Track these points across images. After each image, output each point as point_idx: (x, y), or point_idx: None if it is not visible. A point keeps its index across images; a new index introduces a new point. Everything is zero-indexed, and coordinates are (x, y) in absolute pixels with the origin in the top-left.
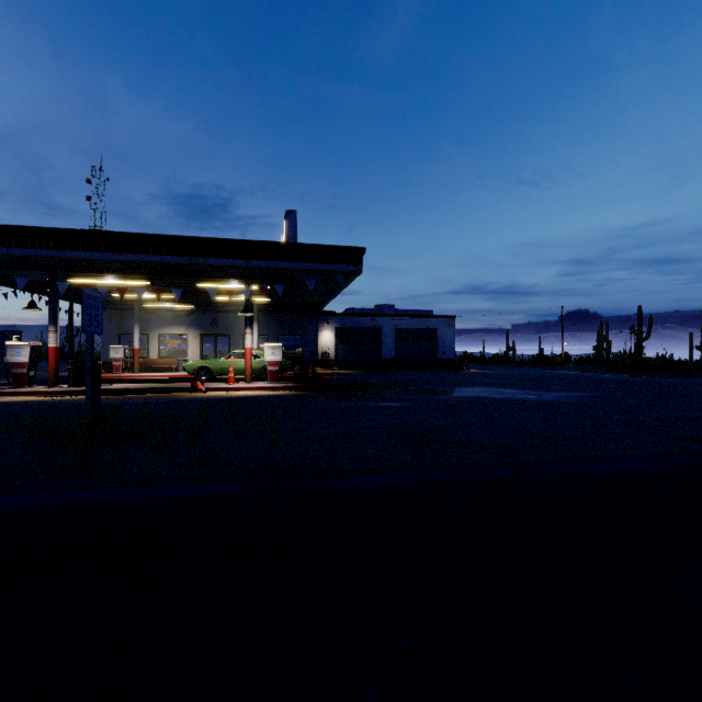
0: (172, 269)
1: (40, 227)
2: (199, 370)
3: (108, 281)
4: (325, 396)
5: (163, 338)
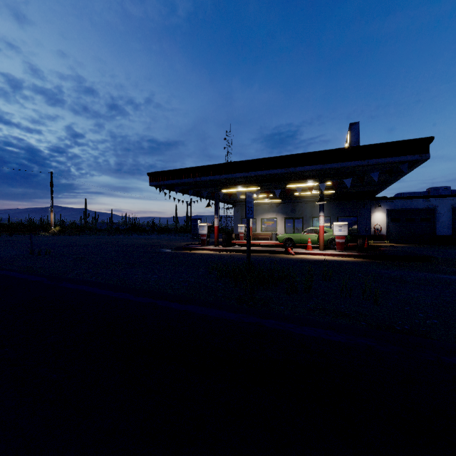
0: (273, 178)
1: (212, 164)
2: (286, 240)
3: (239, 189)
4: (391, 265)
5: (263, 220)
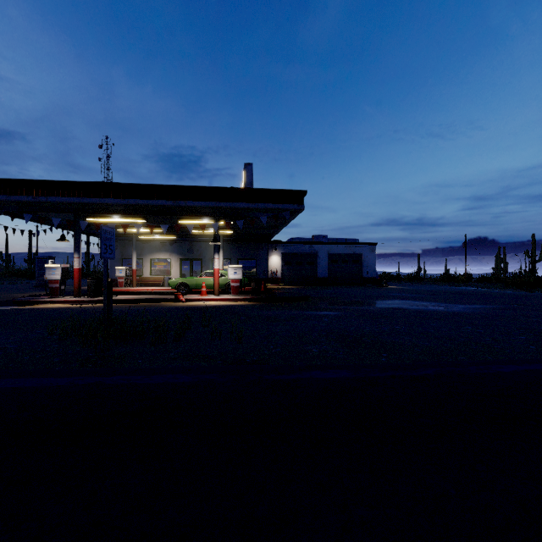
0: (161, 210)
1: (68, 181)
2: (179, 285)
3: (114, 219)
4: (275, 306)
5: (154, 261)
